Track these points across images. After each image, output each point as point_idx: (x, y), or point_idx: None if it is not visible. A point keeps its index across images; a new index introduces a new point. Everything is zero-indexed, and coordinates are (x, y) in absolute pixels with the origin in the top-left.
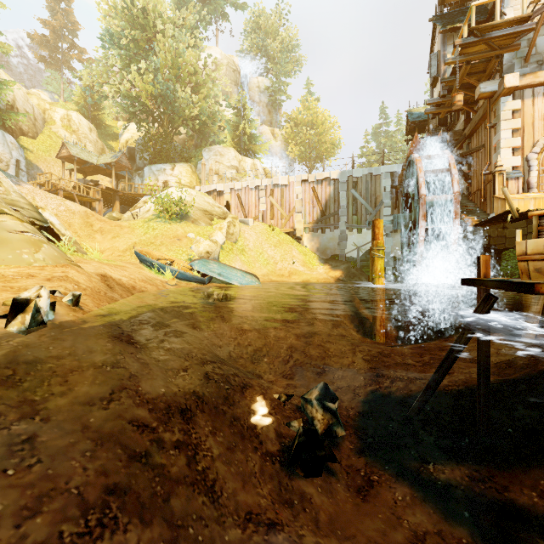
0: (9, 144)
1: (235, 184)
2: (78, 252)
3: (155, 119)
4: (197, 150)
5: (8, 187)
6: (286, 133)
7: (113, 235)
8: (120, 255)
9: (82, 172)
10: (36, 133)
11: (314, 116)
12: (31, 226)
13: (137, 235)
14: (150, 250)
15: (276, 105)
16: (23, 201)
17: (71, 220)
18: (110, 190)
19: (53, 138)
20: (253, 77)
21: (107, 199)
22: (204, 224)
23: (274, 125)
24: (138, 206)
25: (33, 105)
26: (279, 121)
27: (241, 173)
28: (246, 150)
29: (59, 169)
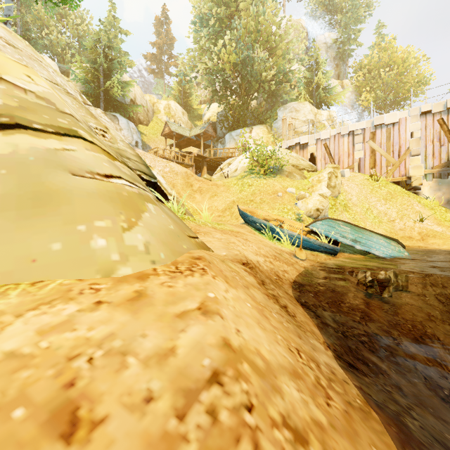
0: (131, 129)
1: (321, 134)
2: (186, 213)
3: (234, 91)
4: (272, 111)
5: (116, 135)
6: (357, 81)
7: (211, 194)
8: (219, 215)
9: (178, 147)
10: (148, 121)
11: (393, 55)
12: (130, 170)
13: (233, 193)
14: (254, 209)
15: (344, 57)
16: (130, 152)
17: (175, 181)
18: (199, 157)
19: (158, 123)
20: (319, 35)
21: (196, 166)
22: (298, 178)
23: (341, 77)
24: (224, 168)
25: (146, 100)
26: (346, 72)
27: (317, 127)
28: (318, 104)
29: (162, 147)
